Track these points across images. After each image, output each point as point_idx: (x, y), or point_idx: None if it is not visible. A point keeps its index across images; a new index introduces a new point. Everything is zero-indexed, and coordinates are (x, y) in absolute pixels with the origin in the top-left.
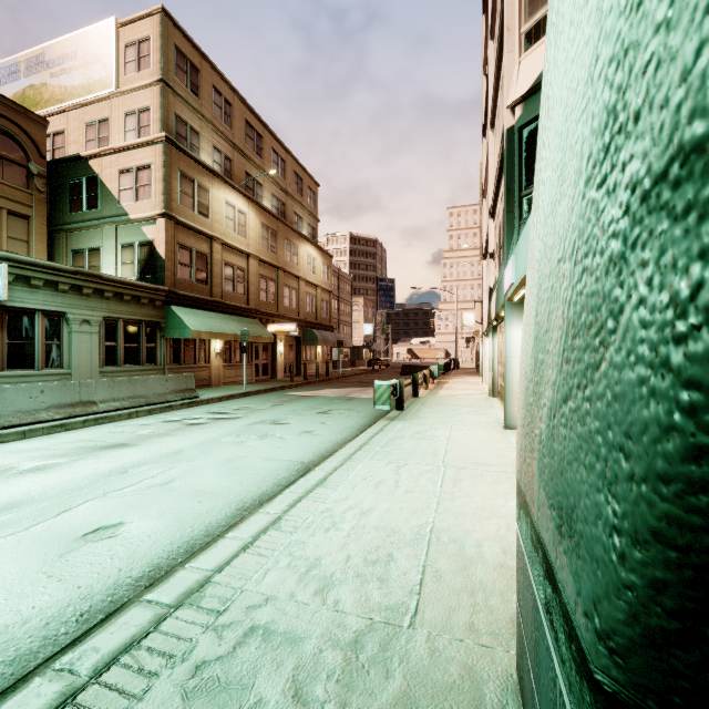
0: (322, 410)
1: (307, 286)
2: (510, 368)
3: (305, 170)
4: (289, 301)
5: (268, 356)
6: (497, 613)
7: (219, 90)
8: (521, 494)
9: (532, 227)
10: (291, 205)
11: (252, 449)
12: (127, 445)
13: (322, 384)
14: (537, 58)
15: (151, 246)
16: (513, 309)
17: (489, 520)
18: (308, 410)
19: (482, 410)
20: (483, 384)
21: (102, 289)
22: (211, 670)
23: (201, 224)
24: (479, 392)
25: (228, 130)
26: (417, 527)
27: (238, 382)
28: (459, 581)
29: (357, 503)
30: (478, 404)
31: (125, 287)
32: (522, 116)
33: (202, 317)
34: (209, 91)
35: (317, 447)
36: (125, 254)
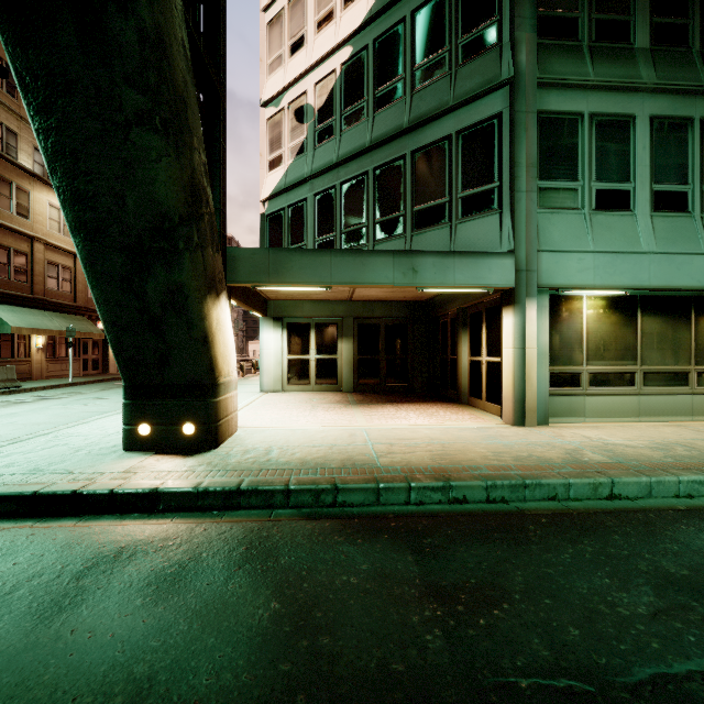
0: None
1: None
2: (262, 356)
3: None
4: None
5: (99, 351)
6: None
7: None
8: None
9: None
10: None
11: (75, 409)
12: None
13: None
14: (273, 179)
15: None
16: (264, 321)
17: None
18: None
19: None
20: None
21: None
22: (55, 440)
23: (20, 224)
24: None
25: None
26: None
27: (64, 376)
28: None
29: None
30: None
31: None
32: (268, 209)
33: (22, 314)
34: None
35: None
36: None
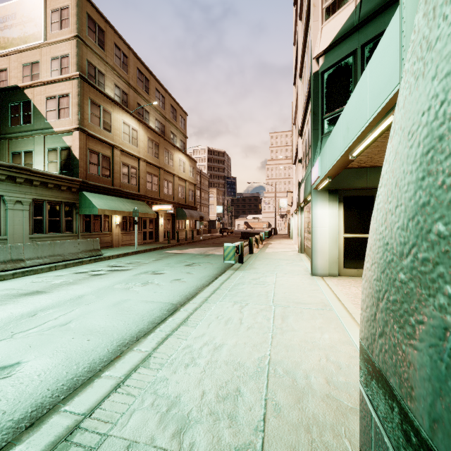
0: (188, 263)
1: (179, 180)
2: (315, 234)
3: (178, 104)
4: (167, 190)
5: (153, 226)
6: (332, 449)
7: (119, 46)
8: (372, 365)
9: (407, 80)
10: (169, 127)
11: (135, 293)
12: (42, 292)
13: (189, 245)
14: (334, 24)
15: (69, 150)
16: (317, 195)
17: (311, 351)
18: (178, 263)
19: (295, 262)
20: (293, 245)
21: (31, 179)
22: None
23: (105, 136)
24: (291, 250)
25: (125, 74)
26: (257, 360)
27: (132, 244)
28: (295, 414)
29: (211, 339)
30: (292, 258)
31: (49, 178)
32: (323, 64)
33: (106, 200)
34: (112, 46)
35: (183, 291)
36: (51, 155)
